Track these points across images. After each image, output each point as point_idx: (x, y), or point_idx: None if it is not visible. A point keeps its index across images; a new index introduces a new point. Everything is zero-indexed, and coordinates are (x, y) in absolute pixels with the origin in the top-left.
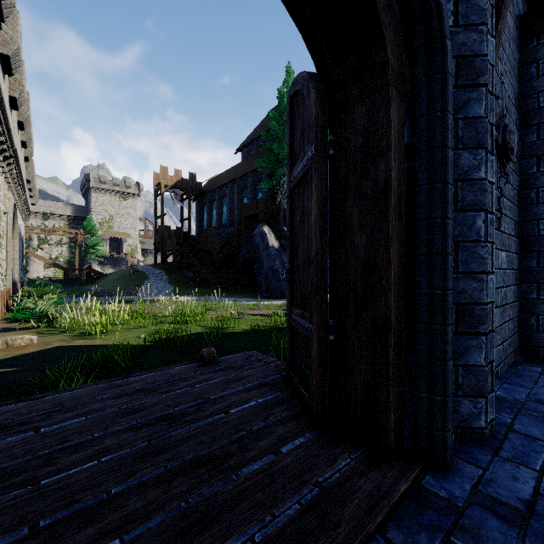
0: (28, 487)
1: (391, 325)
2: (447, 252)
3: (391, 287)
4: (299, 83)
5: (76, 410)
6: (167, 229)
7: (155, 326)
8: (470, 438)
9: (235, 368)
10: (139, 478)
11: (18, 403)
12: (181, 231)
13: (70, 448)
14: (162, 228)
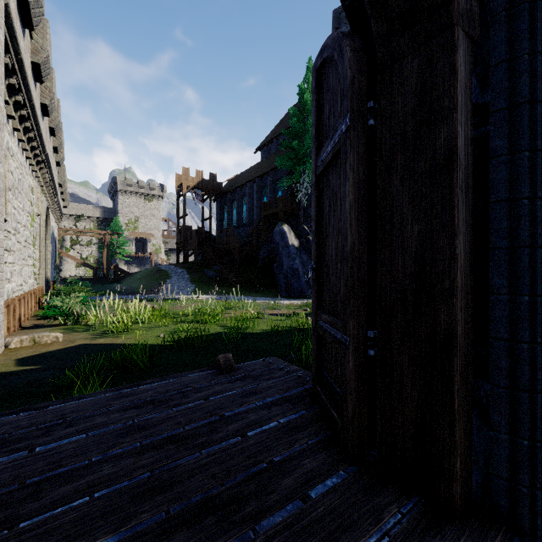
0: (4, 531)
1: (457, 341)
2: (538, 244)
3: (457, 292)
4: (328, 48)
5: (77, 425)
6: (188, 229)
7: (175, 325)
8: None
9: (254, 377)
10: (134, 528)
11: (21, 412)
12: (202, 231)
13: (62, 476)
14: (184, 228)
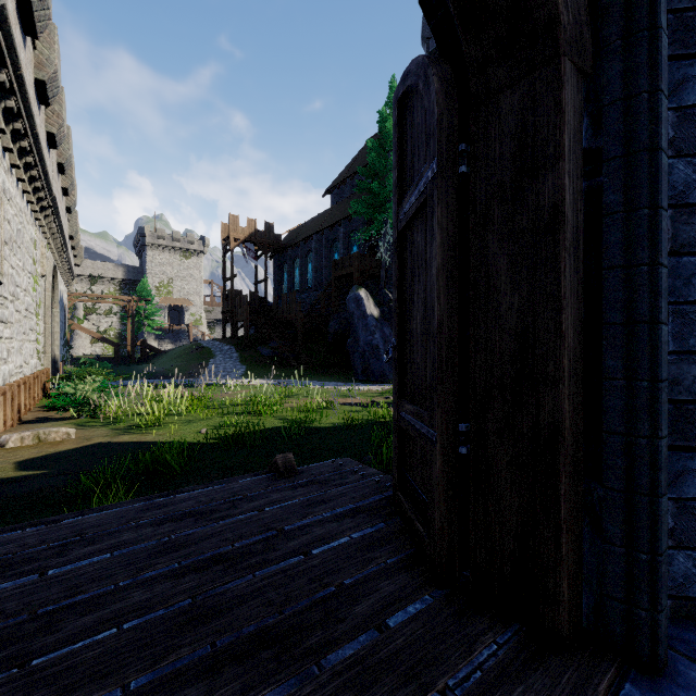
0: (13, 670)
1: (563, 436)
2: (659, 319)
3: (563, 376)
4: (412, 75)
5: (99, 543)
6: (237, 294)
7: (220, 418)
8: (688, 614)
9: (321, 483)
10: (173, 664)
11: (27, 528)
12: (255, 297)
13: (82, 604)
14: (232, 293)
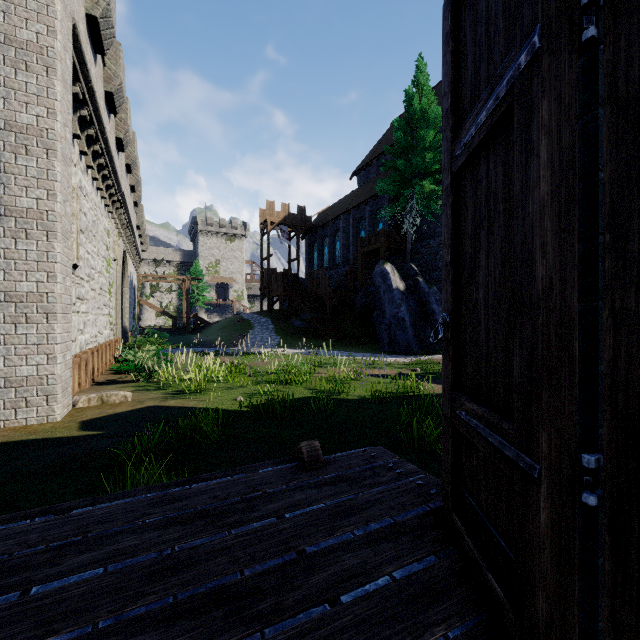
0: None
1: None
2: None
3: None
4: None
5: (97, 549)
6: (273, 271)
7: (255, 386)
8: None
9: (350, 481)
10: None
11: (39, 515)
12: (289, 274)
13: None
14: (268, 271)
